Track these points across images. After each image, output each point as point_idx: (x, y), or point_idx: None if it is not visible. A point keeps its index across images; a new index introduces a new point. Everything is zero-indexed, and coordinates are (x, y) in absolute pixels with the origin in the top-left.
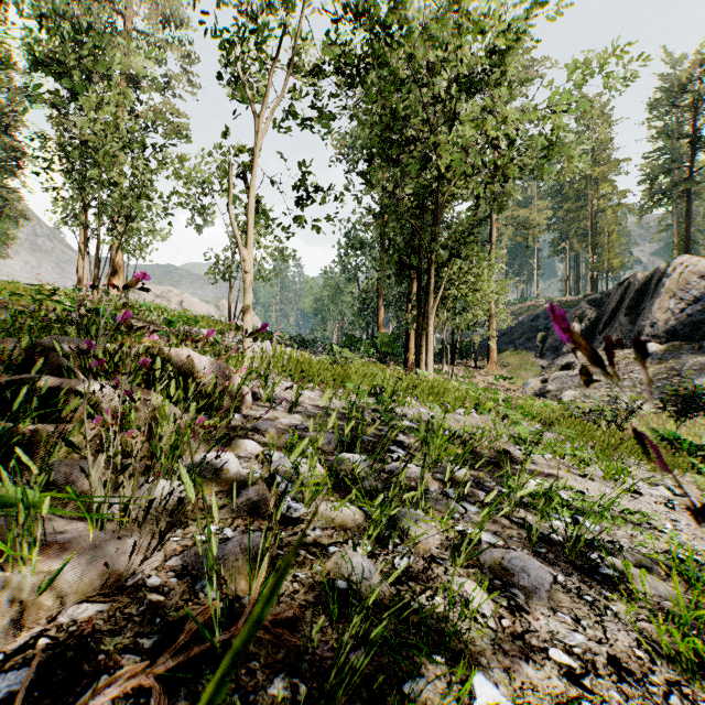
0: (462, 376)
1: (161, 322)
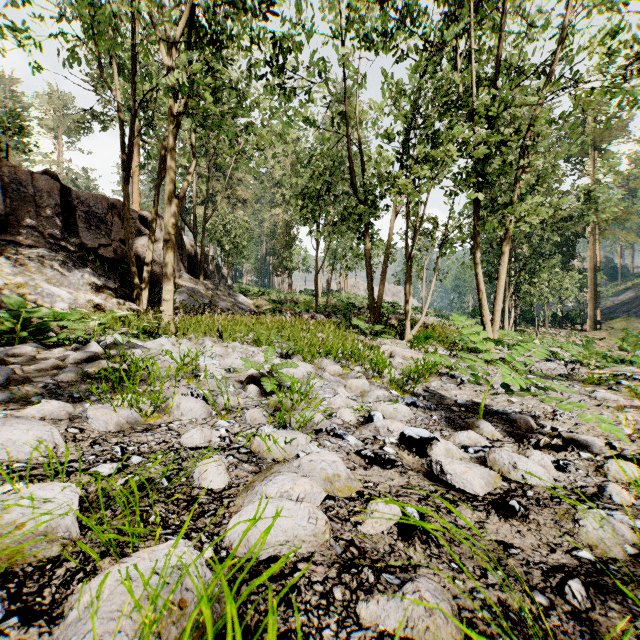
0: (561, 336)
1: (389, 309)
